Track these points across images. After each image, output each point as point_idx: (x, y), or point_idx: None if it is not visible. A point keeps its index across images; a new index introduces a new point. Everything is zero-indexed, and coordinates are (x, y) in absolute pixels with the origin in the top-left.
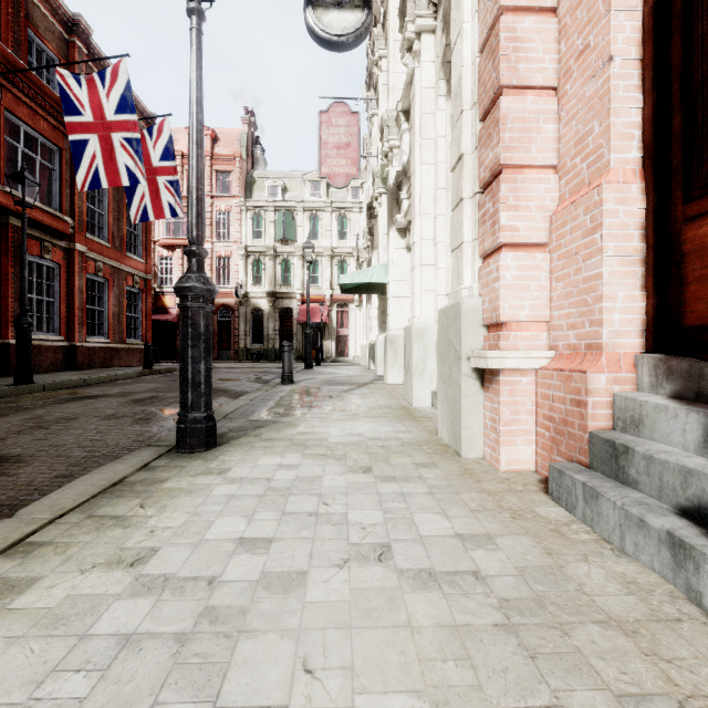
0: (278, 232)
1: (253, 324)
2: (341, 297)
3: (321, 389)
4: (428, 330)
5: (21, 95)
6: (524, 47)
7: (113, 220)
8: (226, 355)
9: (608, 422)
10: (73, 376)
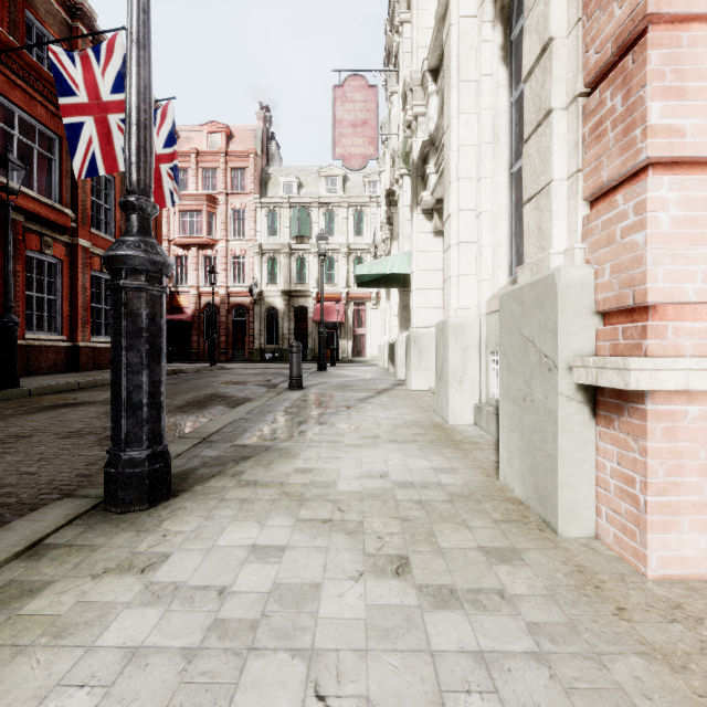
0: (293, 229)
1: (268, 323)
2: (357, 294)
3: (333, 397)
4: (469, 325)
5: (15, 78)
6: None
7: (120, 215)
8: (240, 355)
9: None
10: (69, 379)
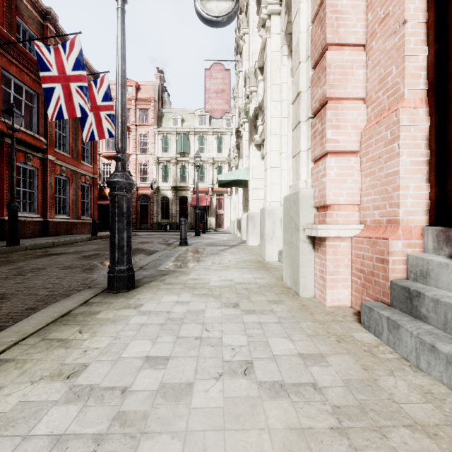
0: (178, 148)
1: (163, 207)
2: (218, 189)
3: (205, 249)
4: (276, 210)
5: (12, 59)
6: (343, 17)
7: (72, 140)
8: (145, 227)
9: (404, 274)
10: (45, 240)
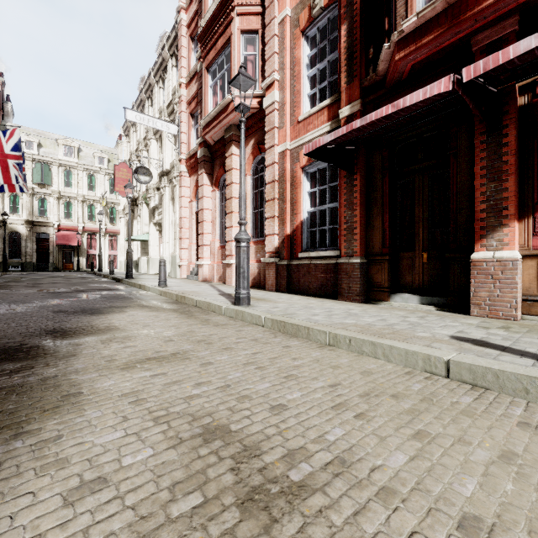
0: (36, 178)
1: (10, 243)
2: (91, 229)
3: None
4: (168, 258)
5: None
6: (185, 223)
7: None
8: None
9: (192, 270)
10: None
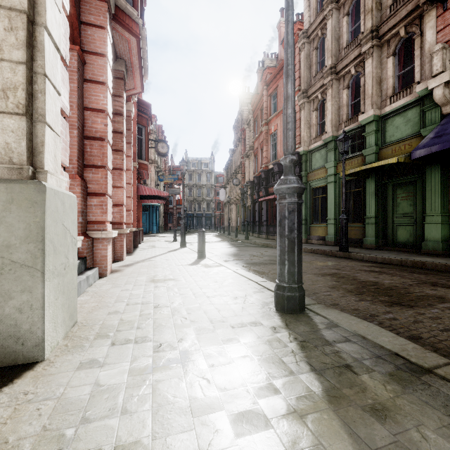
0: None
1: None
2: None
3: None
4: None
5: None
6: None
7: None
8: None
9: None
10: None
